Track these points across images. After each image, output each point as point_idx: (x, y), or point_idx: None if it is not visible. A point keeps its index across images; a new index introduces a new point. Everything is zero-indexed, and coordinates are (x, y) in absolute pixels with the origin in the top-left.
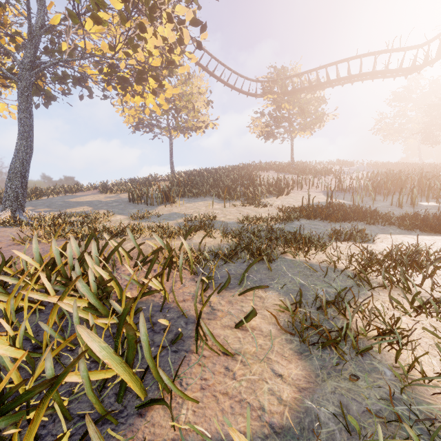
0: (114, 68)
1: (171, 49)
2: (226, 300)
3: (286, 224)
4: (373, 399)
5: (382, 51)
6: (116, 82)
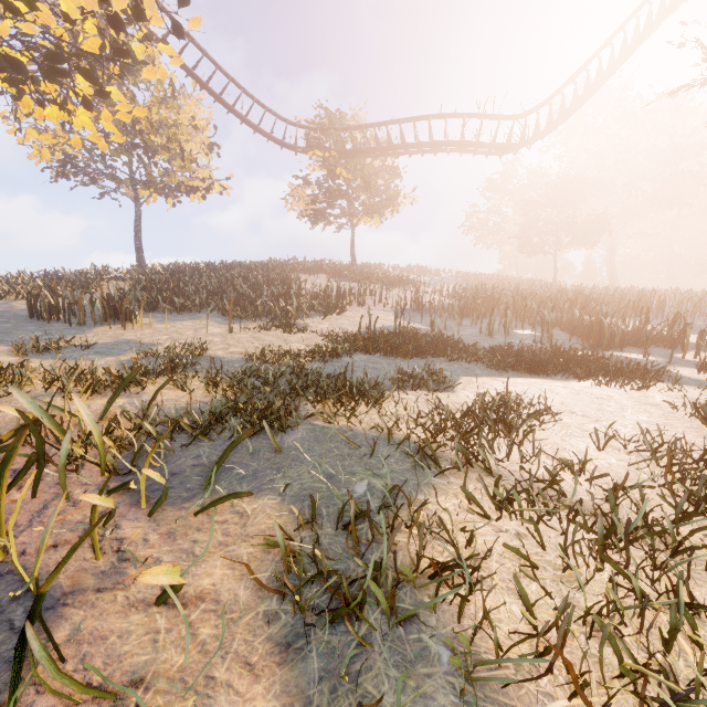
0: None
1: (118, 22)
2: (163, 529)
3: (329, 363)
4: None
5: (472, 114)
6: None
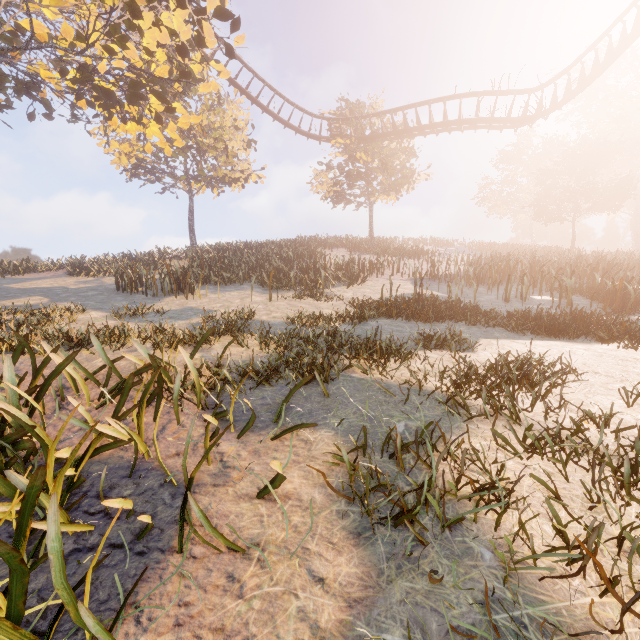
0: (88, 71)
1: (184, 51)
2: (250, 448)
3: (357, 326)
4: (463, 605)
5: (487, 92)
6: (93, 95)
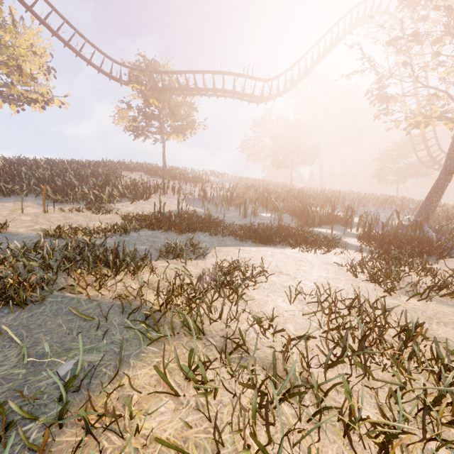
0: None
1: None
2: None
3: (118, 237)
4: None
5: (240, 74)
6: None
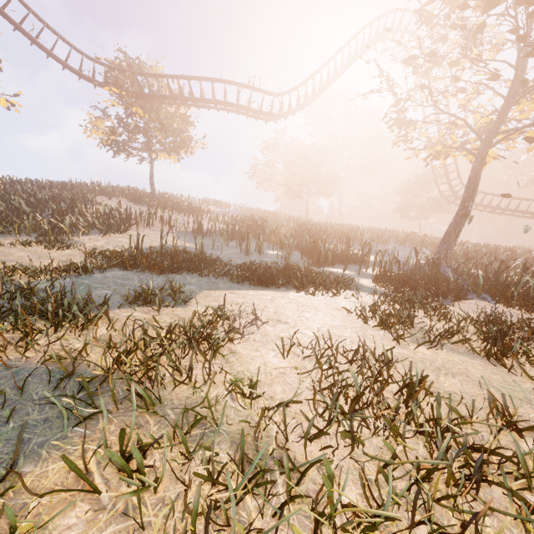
0: None
1: None
2: None
3: (73, 279)
4: None
5: (245, 85)
6: None
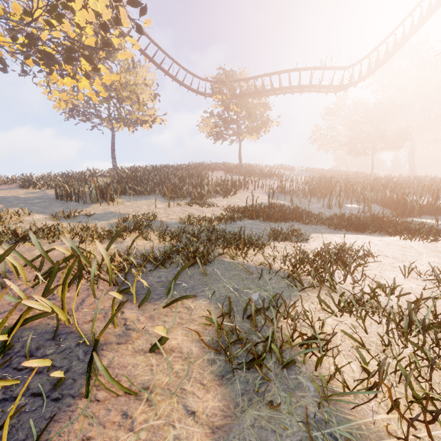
0: (34, 39)
1: (106, 27)
2: (147, 315)
3: (229, 225)
4: (294, 426)
5: (317, 67)
6: (38, 56)
